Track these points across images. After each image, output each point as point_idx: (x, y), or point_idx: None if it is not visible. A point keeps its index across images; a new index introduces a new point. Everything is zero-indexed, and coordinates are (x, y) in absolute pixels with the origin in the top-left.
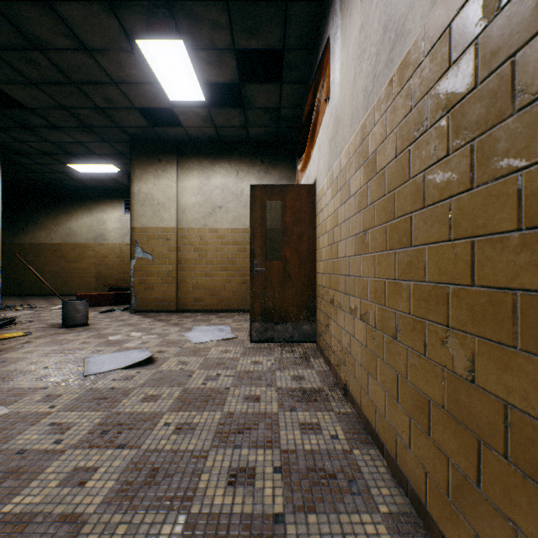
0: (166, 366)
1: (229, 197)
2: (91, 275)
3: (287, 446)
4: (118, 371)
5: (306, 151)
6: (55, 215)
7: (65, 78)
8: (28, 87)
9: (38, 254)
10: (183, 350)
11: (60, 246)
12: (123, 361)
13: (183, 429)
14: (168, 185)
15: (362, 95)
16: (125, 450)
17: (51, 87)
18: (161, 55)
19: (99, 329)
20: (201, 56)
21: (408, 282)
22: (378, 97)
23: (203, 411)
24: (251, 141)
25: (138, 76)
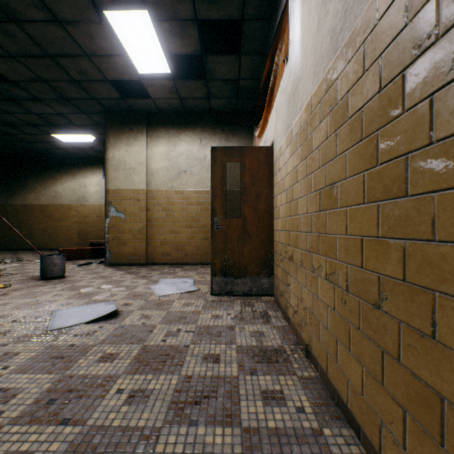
0: (129, 321)
1: (193, 162)
2: (74, 232)
3: (249, 423)
4: (82, 326)
5: (263, 116)
6: (43, 180)
7: (41, 51)
8: (8, 60)
9: (28, 213)
10: (148, 302)
11: (47, 207)
12: (89, 315)
13: (136, 398)
14: (139, 151)
15: (329, 38)
16: (68, 428)
17: (30, 60)
18: (128, 26)
19: (74, 281)
20: (165, 27)
21: (402, 241)
22: (352, 31)
23: (159, 374)
24: (213, 112)
25: (108, 48)
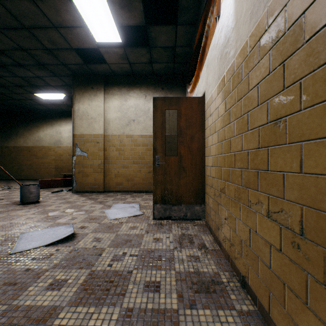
0: (83, 243)
1: (140, 113)
2: (52, 166)
3: None
4: (41, 249)
5: (195, 73)
6: (29, 128)
7: (19, 24)
8: None
9: (18, 153)
10: (101, 225)
11: (32, 148)
12: (49, 238)
13: None
14: (98, 105)
15: None
16: None
17: (11, 32)
18: (86, 0)
19: (45, 205)
20: (116, 1)
21: None
22: None
23: (101, 306)
24: (155, 74)
25: (71, 20)
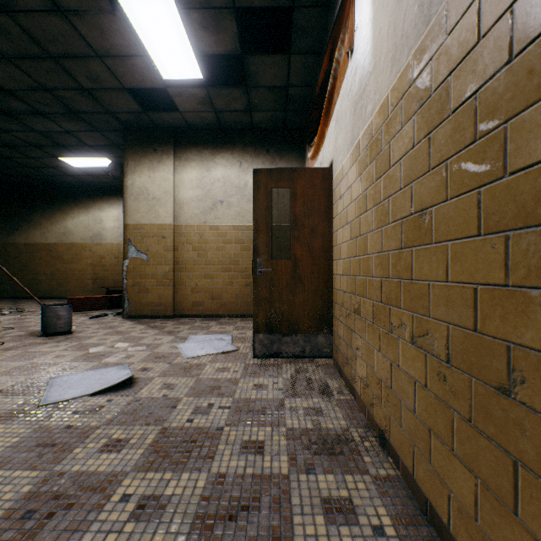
0: (147, 392)
1: (232, 190)
2: (87, 276)
3: None
4: (85, 399)
5: (319, 131)
6: (50, 214)
7: (41, 51)
8: (1, 62)
9: (32, 254)
10: (172, 367)
11: (55, 246)
12: (95, 384)
13: (147, 510)
14: (164, 177)
15: (417, 6)
16: None
17: (27, 63)
18: (149, 17)
19: (82, 338)
20: (195, 18)
21: None
22: None
23: (181, 471)
24: (256, 129)
25: (124, 46)
